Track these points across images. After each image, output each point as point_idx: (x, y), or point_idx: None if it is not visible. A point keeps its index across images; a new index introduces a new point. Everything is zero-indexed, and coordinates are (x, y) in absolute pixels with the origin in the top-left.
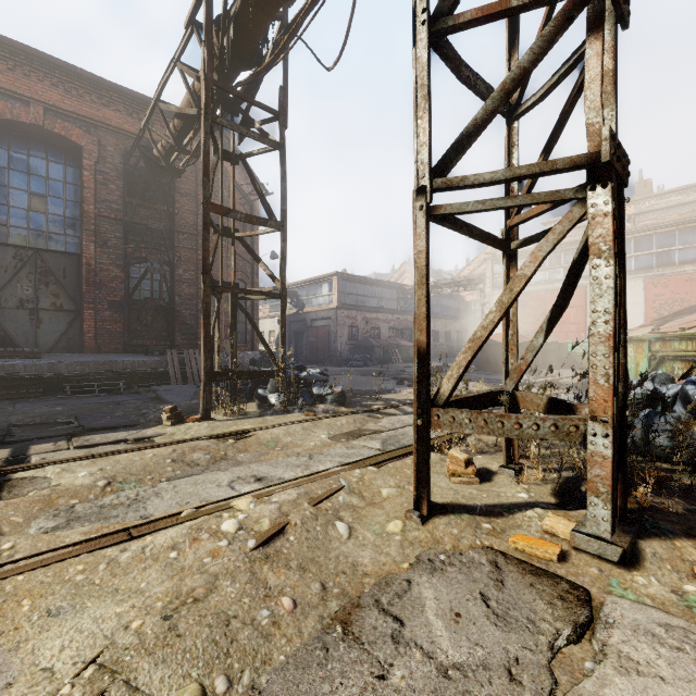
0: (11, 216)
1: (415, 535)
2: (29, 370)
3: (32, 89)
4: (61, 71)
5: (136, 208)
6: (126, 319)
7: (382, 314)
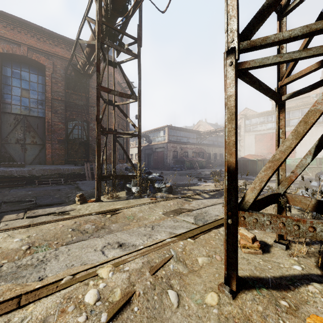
0: (12, 100)
1: (229, 310)
2: (18, 173)
3: (21, 38)
4: (35, 29)
5: (71, 94)
6: (66, 148)
7: (189, 145)
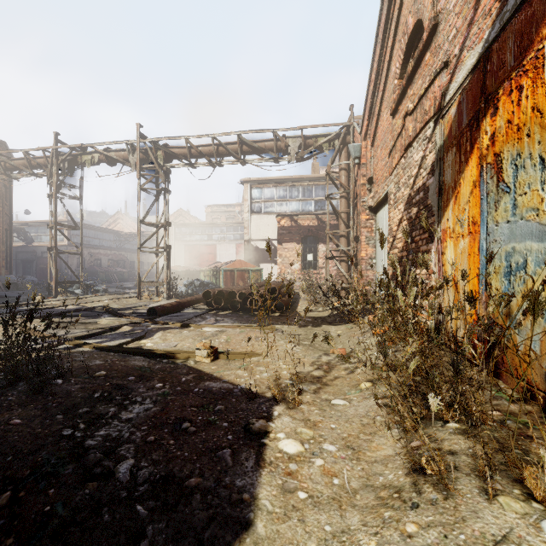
0: None
1: (138, 301)
2: None
3: None
4: None
5: None
6: None
7: (103, 250)
